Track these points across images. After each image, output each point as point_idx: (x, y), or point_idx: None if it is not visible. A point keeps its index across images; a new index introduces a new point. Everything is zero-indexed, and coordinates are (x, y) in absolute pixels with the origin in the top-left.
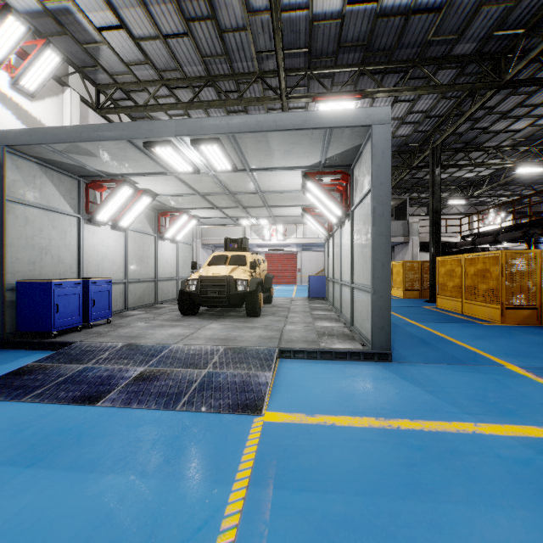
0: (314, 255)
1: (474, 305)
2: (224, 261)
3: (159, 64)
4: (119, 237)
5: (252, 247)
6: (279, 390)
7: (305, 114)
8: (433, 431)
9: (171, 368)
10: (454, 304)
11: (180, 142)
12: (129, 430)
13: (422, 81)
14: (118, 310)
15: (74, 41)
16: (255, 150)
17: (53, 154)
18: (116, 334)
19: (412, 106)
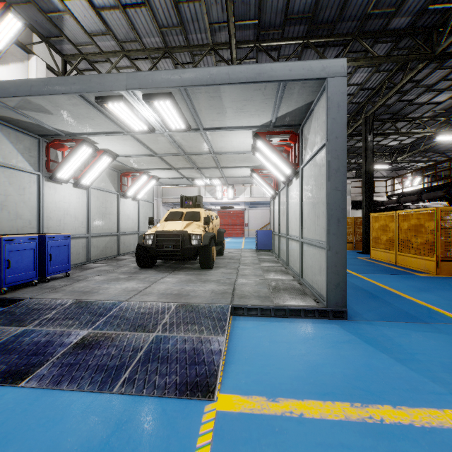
0: (259, 212)
1: (408, 257)
2: (179, 217)
3: (119, 35)
4: (81, 195)
5: (206, 205)
6: (234, 360)
7: (258, 66)
8: (427, 426)
9: (117, 331)
10: (388, 255)
11: (132, 97)
12: (46, 429)
13: (360, 54)
14: (80, 262)
15: (38, 11)
16: (208, 107)
17: (8, 111)
18: (70, 289)
19: (349, 79)
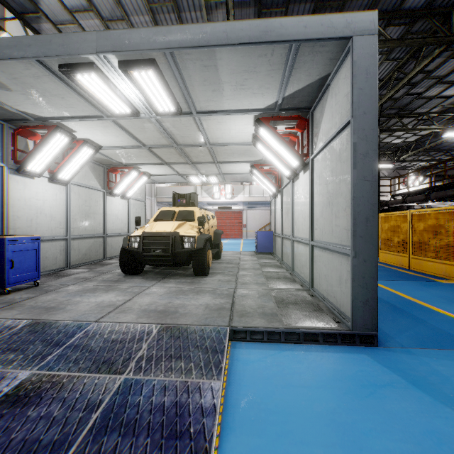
0: (258, 213)
1: (424, 260)
2: (171, 217)
3: (104, 12)
4: (59, 191)
5: (203, 205)
6: (234, 423)
7: (264, 22)
8: None
9: (72, 372)
10: (399, 259)
11: (105, 65)
12: None
13: None
14: (58, 268)
15: None
16: (201, 82)
17: None
18: (31, 304)
19: None
